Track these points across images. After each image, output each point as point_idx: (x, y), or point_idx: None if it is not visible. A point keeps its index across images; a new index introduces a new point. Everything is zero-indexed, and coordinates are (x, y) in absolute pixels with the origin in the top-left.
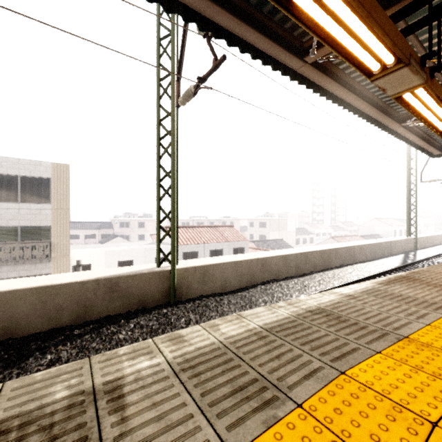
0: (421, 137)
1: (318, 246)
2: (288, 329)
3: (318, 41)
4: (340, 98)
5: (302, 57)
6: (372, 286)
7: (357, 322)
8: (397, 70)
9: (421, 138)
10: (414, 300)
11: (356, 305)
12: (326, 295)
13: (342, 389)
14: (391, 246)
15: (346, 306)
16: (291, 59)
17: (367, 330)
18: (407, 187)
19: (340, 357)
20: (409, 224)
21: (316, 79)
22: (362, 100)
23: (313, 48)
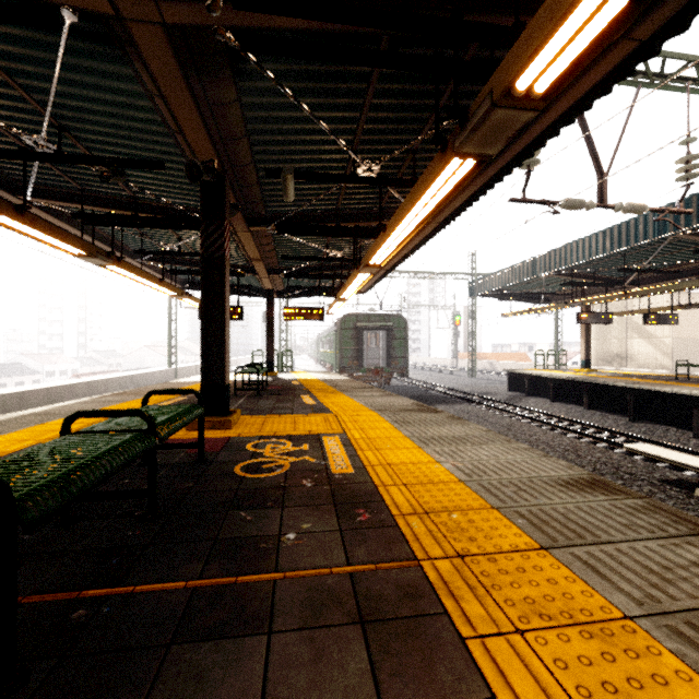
0: (160, 271)
1: (43, 384)
2: (3, 423)
3: (34, 188)
4: (64, 229)
5: (16, 195)
6: (86, 400)
7: (60, 413)
8: (90, 258)
9: (160, 272)
10: (111, 401)
11: (64, 409)
12: (40, 409)
13: (39, 427)
14: (147, 378)
15: (56, 410)
16: (1, 192)
17: (66, 414)
18: (169, 312)
19: (42, 422)
20: (171, 353)
21: (33, 211)
22: (89, 236)
23: (28, 196)
